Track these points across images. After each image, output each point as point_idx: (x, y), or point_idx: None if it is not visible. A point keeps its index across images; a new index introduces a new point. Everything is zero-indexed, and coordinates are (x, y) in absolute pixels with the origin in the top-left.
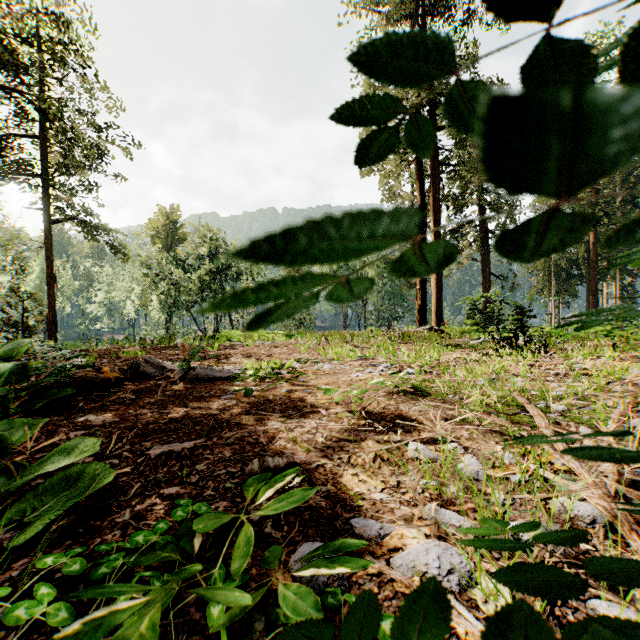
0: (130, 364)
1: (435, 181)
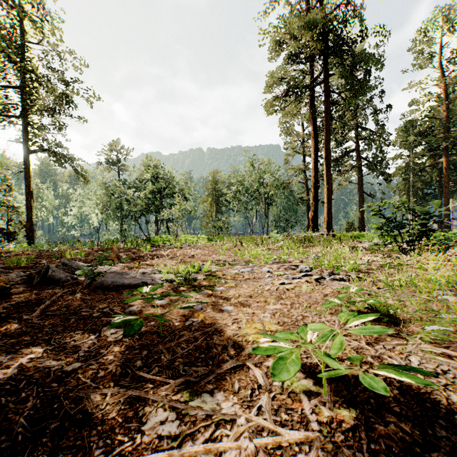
0: (41, 268)
1: (326, 117)
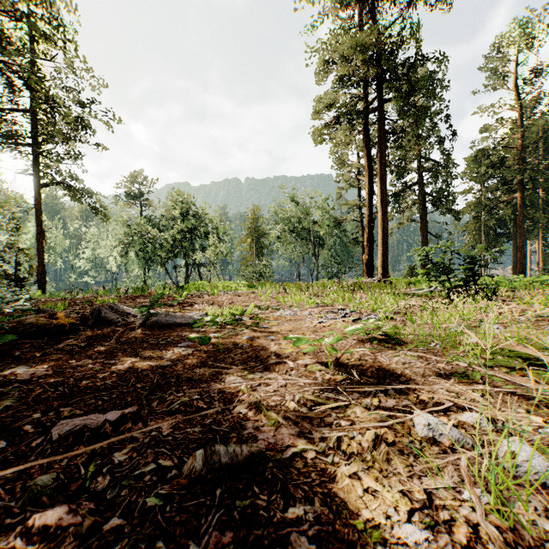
0: (92, 310)
1: (381, 148)
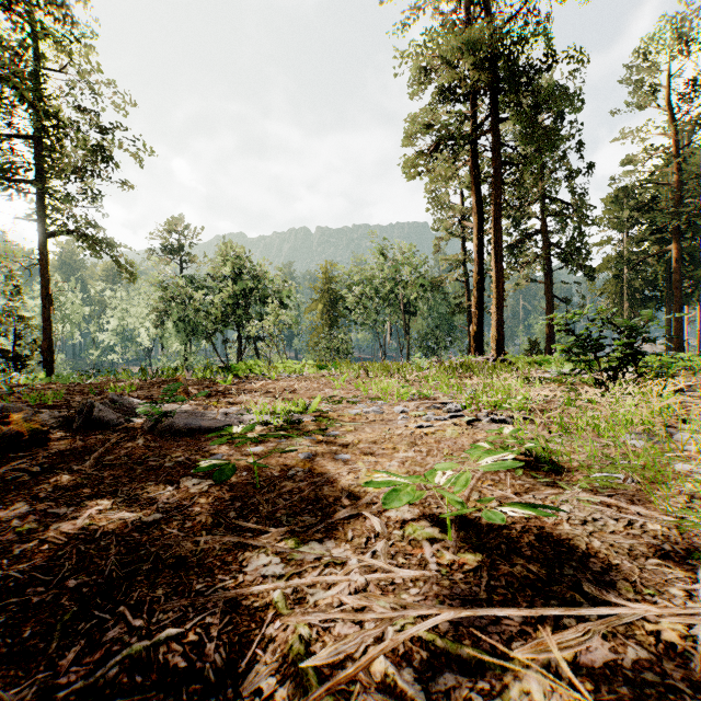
0: (82, 406)
1: (495, 183)
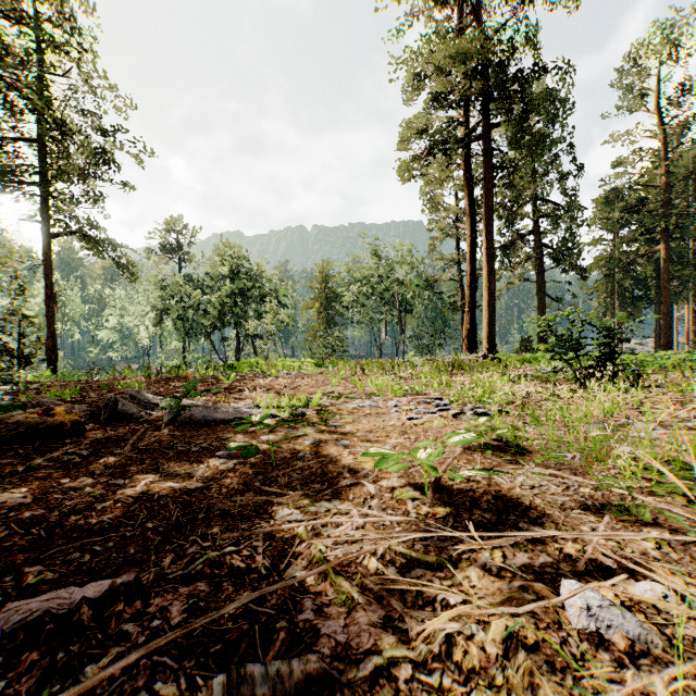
0: (107, 401)
1: (487, 187)
